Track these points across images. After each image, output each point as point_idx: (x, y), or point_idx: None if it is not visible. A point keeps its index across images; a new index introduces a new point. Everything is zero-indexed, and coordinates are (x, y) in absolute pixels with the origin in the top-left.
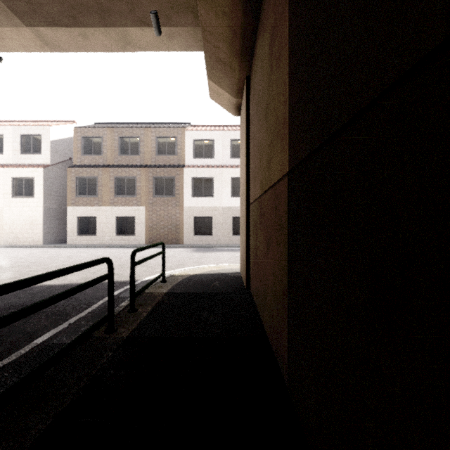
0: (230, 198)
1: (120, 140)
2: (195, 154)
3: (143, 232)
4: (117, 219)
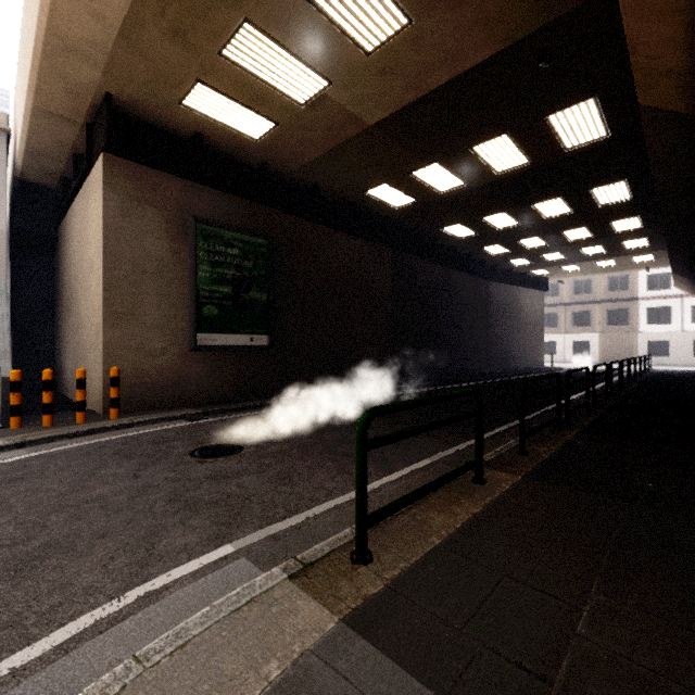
0: (691, 324)
1: (574, 284)
2: (648, 287)
3: (596, 353)
4: (573, 343)
